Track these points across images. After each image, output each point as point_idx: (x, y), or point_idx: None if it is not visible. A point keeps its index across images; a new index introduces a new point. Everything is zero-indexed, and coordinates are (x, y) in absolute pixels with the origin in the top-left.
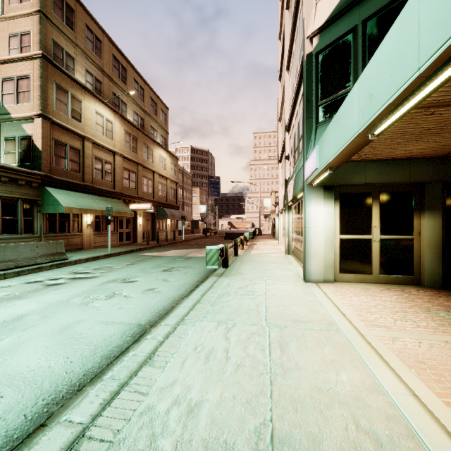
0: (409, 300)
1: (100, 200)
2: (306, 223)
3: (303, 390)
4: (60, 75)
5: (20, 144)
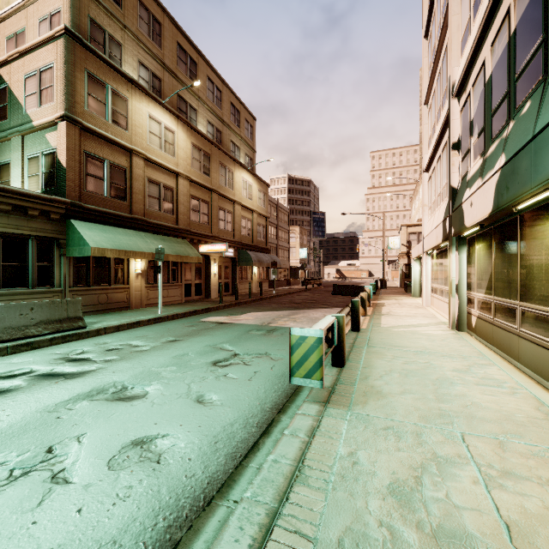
0: None
1: (154, 239)
2: None
3: None
4: (96, 61)
5: (44, 161)
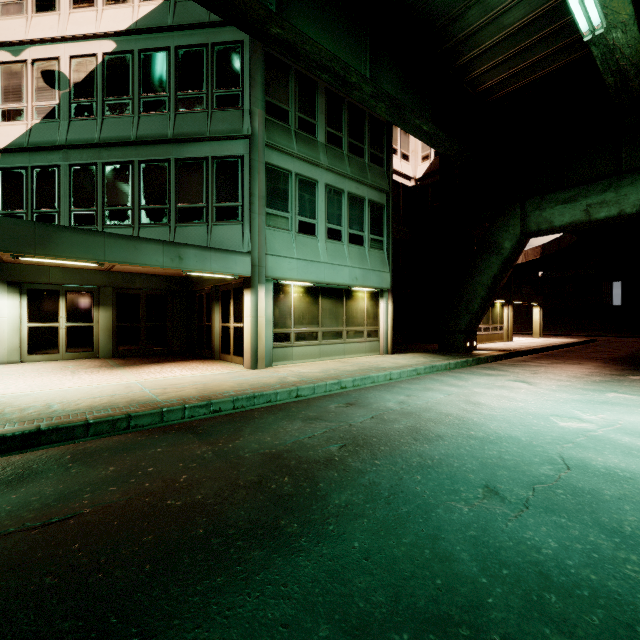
0: (64, 364)
1: None
2: None
3: None
4: None
5: None
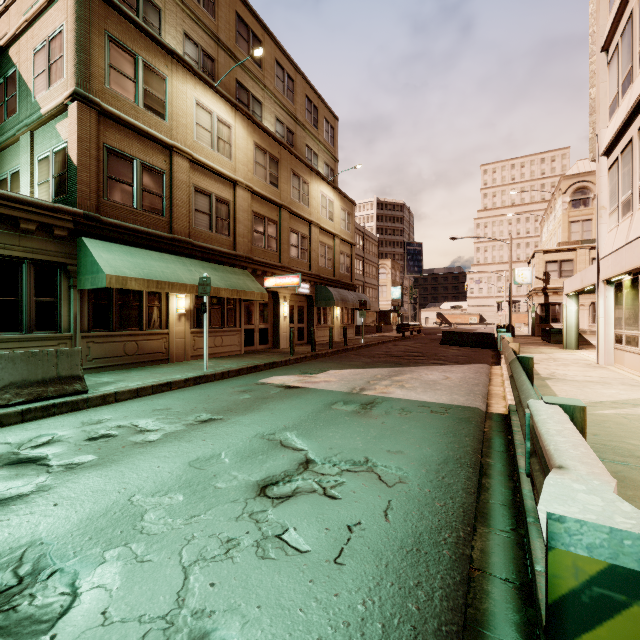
0: None
1: (201, 267)
2: None
3: None
4: (121, 22)
5: (54, 162)
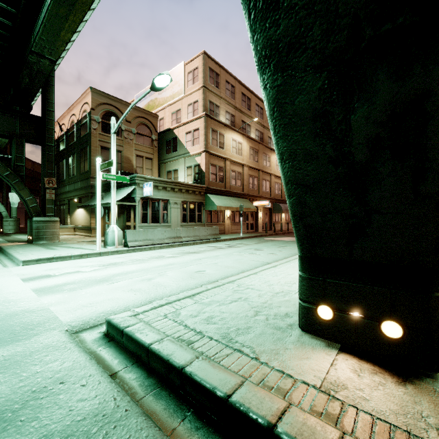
0: None
1: (235, 200)
2: None
3: None
4: (213, 122)
5: (194, 169)
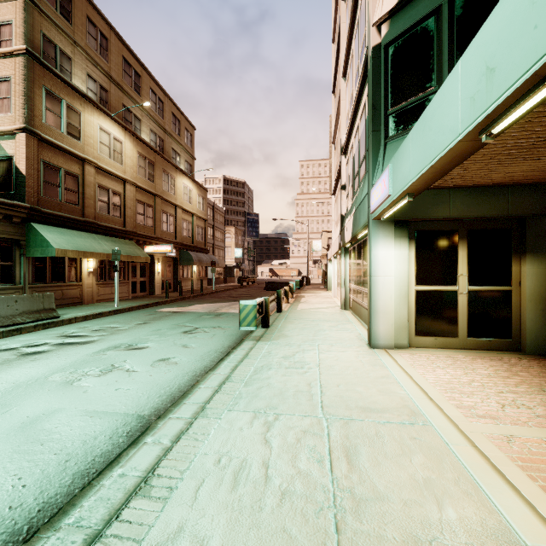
0: (512, 374)
1: (105, 241)
2: (372, 269)
3: (390, 544)
4: (52, 78)
5: None
